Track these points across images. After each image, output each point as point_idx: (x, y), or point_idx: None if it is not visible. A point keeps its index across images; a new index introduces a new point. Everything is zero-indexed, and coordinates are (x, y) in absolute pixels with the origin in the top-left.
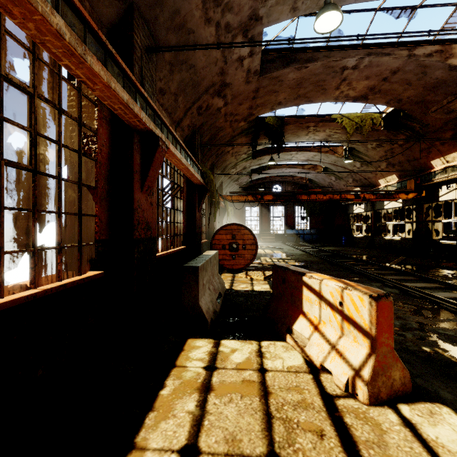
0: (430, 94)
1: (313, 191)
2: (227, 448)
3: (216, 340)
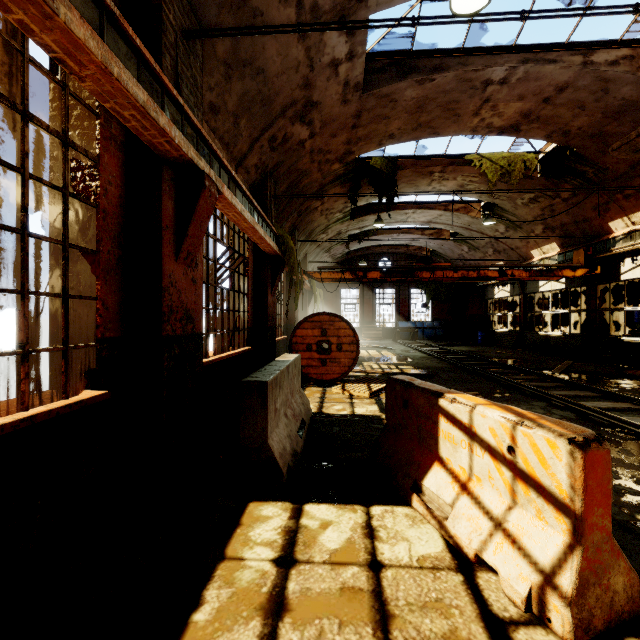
0: (611, 123)
1: (438, 266)
2: None
3: (295, 504)
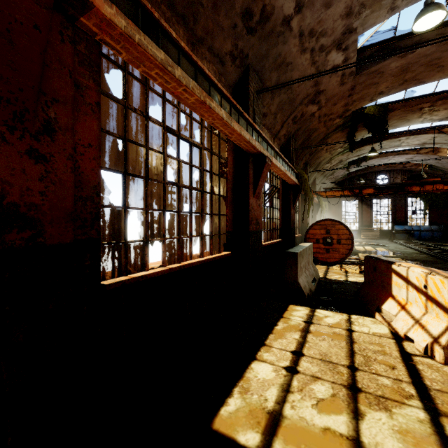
0: None
1: (428, 181)
2: (321, 357)
3: (311, 308)
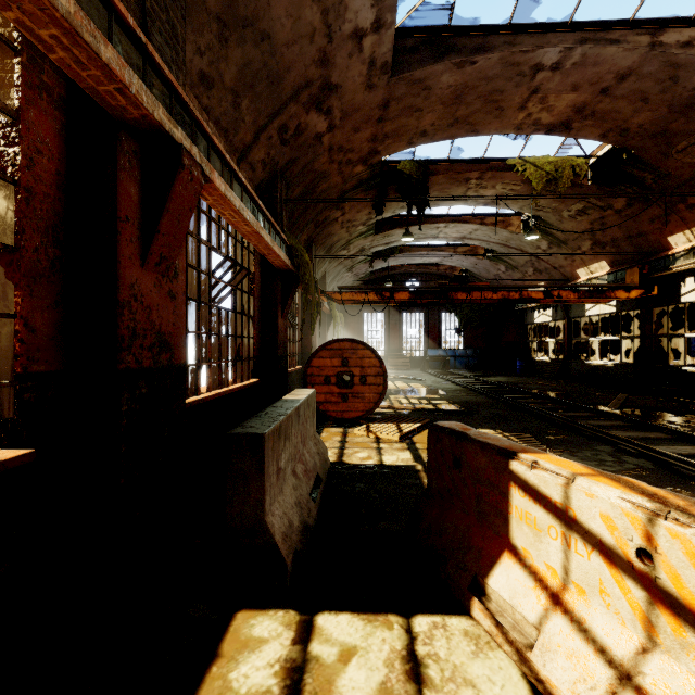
0: (678, 119)
1: (475, 286)
2: None
3: (303, 614)
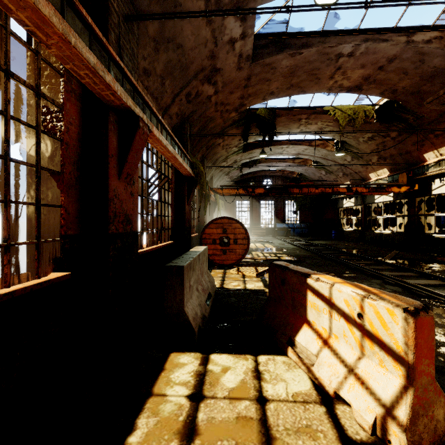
0: (426, 84)
1: (305, 184)
2: None
3: (204, 354)
